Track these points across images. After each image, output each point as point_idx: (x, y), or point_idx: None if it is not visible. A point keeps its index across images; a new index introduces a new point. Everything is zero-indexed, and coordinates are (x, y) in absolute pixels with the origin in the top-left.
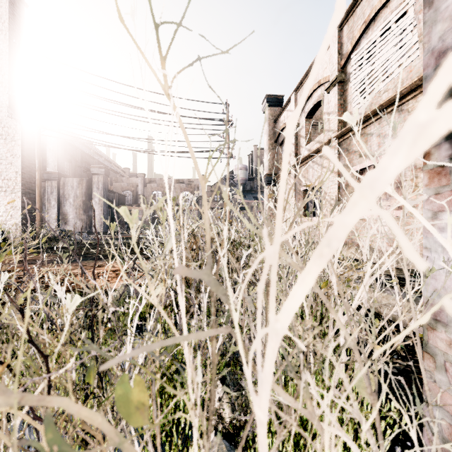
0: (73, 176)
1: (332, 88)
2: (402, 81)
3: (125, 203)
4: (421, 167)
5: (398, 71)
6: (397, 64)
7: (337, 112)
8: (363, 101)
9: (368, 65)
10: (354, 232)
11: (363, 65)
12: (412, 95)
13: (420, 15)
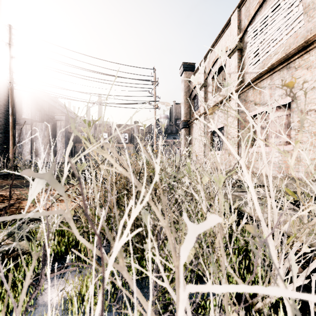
0: (42, 121)
1: (233, 54)
2: (290, 45)
3: (81, 141)
4: (307, 111)
5: (286, 38)
6: (285, 32)
7: (236, 72)
8: (257, 62)
9: (261, 35)
10: (250, 162)
11: (257, 35)
12: (298, 55)
13: None
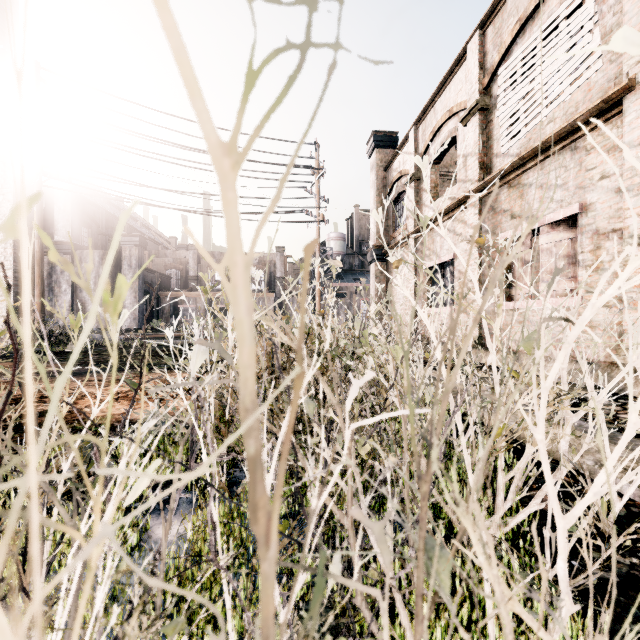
0: (94, 248)
1: (471, 119)
2: (577, 105)
3: (170, 288)
4: (607, 233)
5: (570, 91)
6: (568, 80)
7: (477, 154)
8: (516, 136)
9: (524, 83)
10: (503, 329)
11: (516, 83)
12: (592, 125)
13: (604, 6)
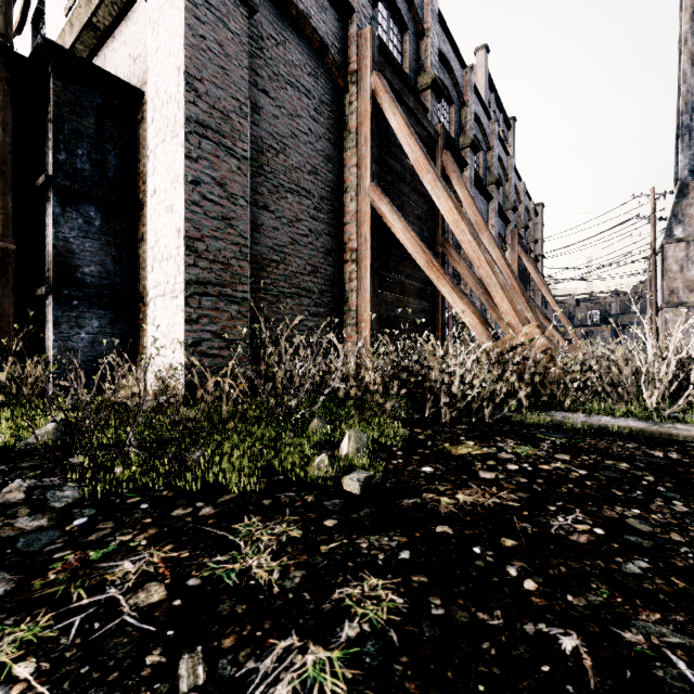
0: None
1: None
2: None
3: None
4: None
5: None
6: None
7: None
8: None
9: None
10: None
11: None
12: None
13: None
